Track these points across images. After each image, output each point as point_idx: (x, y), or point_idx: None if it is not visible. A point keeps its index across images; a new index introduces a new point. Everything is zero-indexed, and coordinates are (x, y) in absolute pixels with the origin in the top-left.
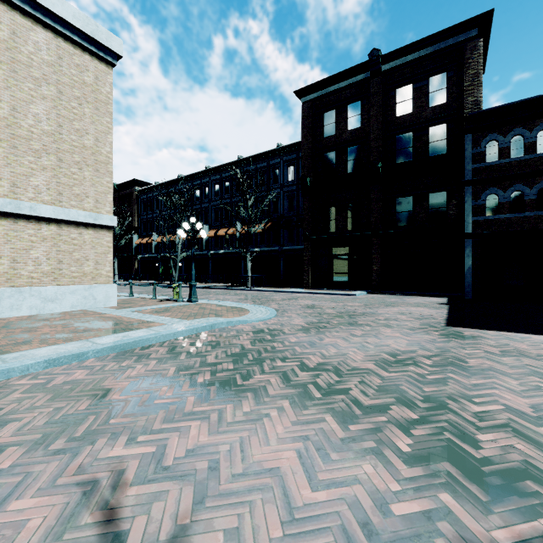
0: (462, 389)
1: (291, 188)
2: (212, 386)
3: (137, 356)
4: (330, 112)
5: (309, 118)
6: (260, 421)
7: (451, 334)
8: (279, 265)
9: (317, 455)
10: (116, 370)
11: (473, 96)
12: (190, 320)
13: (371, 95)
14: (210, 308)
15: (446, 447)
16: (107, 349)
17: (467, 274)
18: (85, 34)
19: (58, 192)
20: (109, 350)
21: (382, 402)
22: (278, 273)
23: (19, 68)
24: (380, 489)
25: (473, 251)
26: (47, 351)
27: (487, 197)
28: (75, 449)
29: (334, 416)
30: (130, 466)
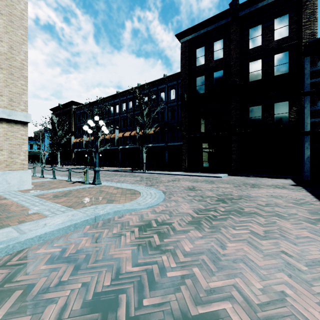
0: None
1: (173, 104)
2: None
3: None
4: (201, 48)
5: (186, 53)
6: None
7: None
8: (165, 155)
9: None
10: None
11: (309, 29)
12: (77, 209)
13: (230, 34)
14: (108, 191)
15: None
16: None
17: (306, 162)
18: None
19: None
20: None
21: None
22: (164, 161)
23: None
24: None
25: (310, 144)
26: None
27: None
28: None
29: None
30: None
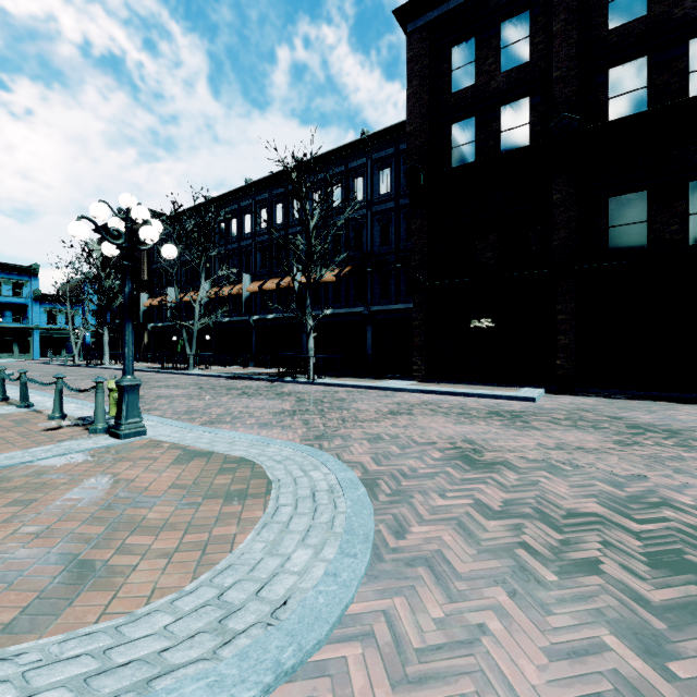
0: None
1: (385, 206)
2: None
3: None
4: (464, 43)
5: (422, 58)
6: None
7: None
8: (365, 337)
9: None
10: None
11: None
12: None
13: None
14: (134, 479)
15: None
16: None
17: None
18: None
19: None
20: None
21: None
22: (363, 351)
23: None
24: None
25: None
26: None
27: None
28: None
29: None
30: None
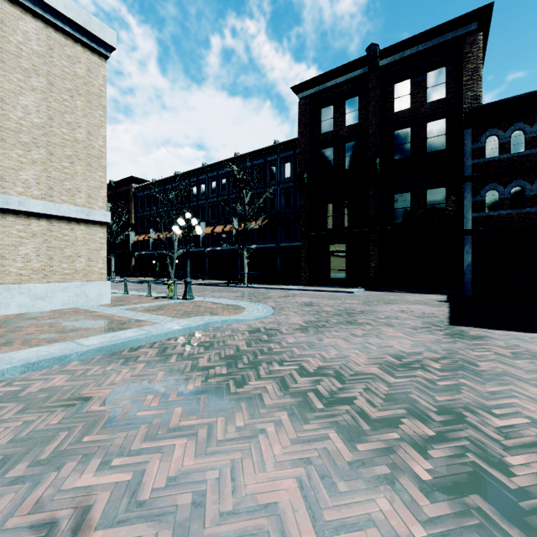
0: (479, 397)
1: (288, 185)
2: (202, 394)
3: (124, 359)
4: (327, 108)
5: (306, 114)
6: (255, 438)
7: (456, 334)
8: (276, 262)
9: (322, 484)
10: (100, 375)
11: (472, 90)
12: (183, 318)
13: (368, 90)
14: (206, 306)
15: (472, 474)
16: (92, 352)
17: (466, 271)
18: (76, 24)
19: (49, 186)
20: (94, 352)
21: (391, 414)
22: (275, 270)
23: (7, 58)
24: (401, 535)
25: (472, 248)
26: (27, 354)
27: (487, 193)
28: (37, 476)
29: (339, 432)
30: (98, 500)
